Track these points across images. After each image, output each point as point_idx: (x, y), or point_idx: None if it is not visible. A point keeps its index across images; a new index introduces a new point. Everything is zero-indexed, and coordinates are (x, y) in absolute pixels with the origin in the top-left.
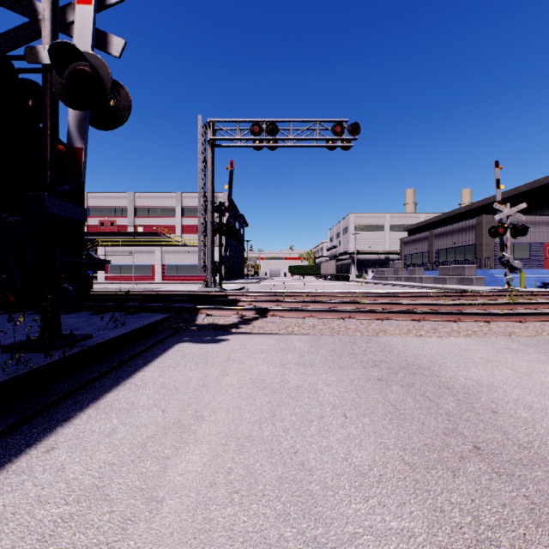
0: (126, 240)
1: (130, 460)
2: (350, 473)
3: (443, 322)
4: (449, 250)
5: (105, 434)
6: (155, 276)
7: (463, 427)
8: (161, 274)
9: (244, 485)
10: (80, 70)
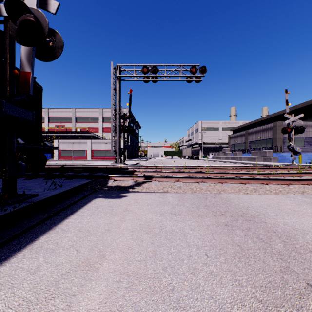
0: (71, 136)
1: (44, 297)
2: (216, 311)
3: (260, 185)
4: (257, 141)
5: (31, 272)
6: (87, 157)
7: (294, 265)
8: (91, 155)
9: None
10: (27, 20)
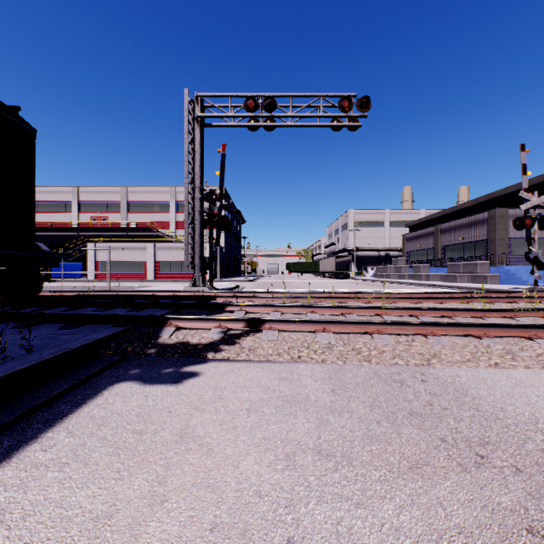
0: (118, 236)
1: None
2: None
3: (514, 340)
4: (457, 245)
5: None
6: (147, 274)
7: None
8: (154, 271)
9: None
10: None
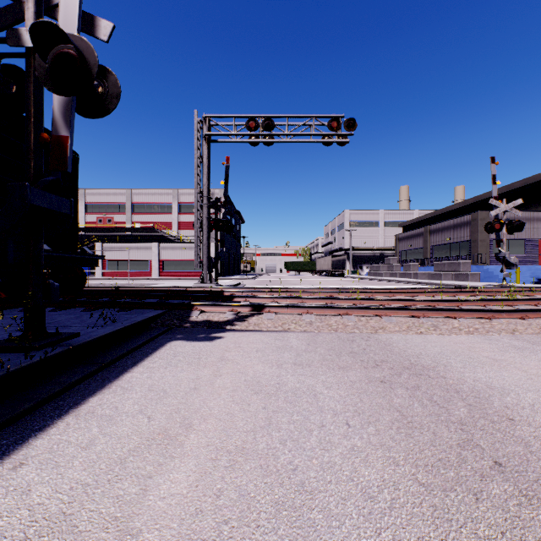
0: (123, 236)
1: (107, 479)
2: (357, 496)
3: (444, 319)
4: (444, 246)
5: (82, 446)
6: (152, 272)
7: (479, 438)
8: (158, 270)
9: (236, 512)
10: (64, 53)
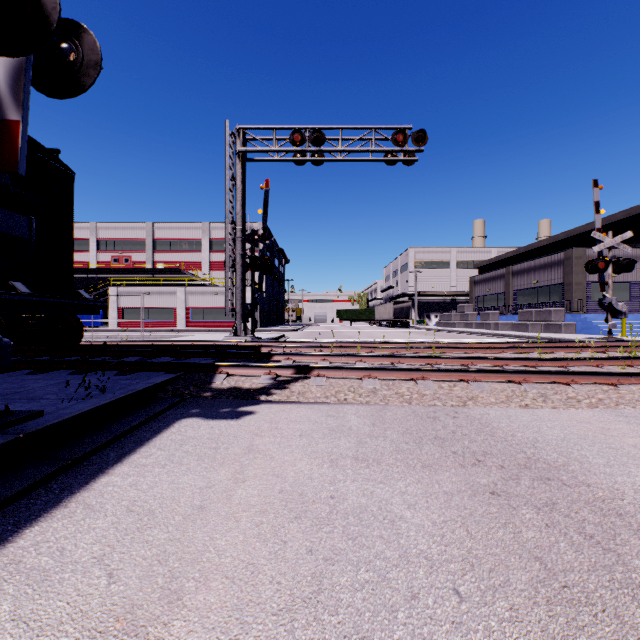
0: (143, 279)
1: None
2: None
3: (552, 386)
4: (531, 290)
5: None
6: (177, 322)
7: None
8: (185, 319)
9: None
10: None
